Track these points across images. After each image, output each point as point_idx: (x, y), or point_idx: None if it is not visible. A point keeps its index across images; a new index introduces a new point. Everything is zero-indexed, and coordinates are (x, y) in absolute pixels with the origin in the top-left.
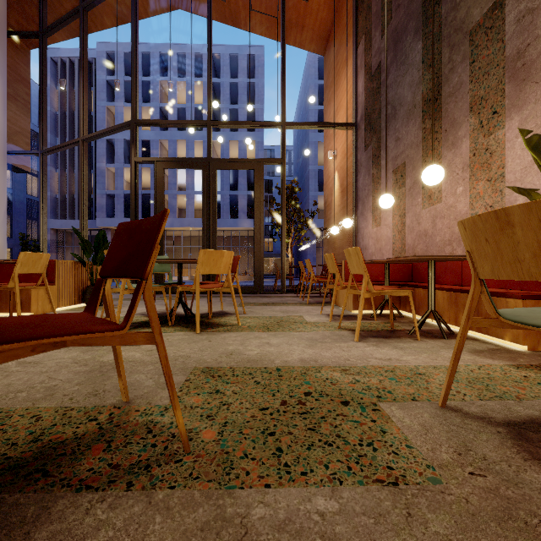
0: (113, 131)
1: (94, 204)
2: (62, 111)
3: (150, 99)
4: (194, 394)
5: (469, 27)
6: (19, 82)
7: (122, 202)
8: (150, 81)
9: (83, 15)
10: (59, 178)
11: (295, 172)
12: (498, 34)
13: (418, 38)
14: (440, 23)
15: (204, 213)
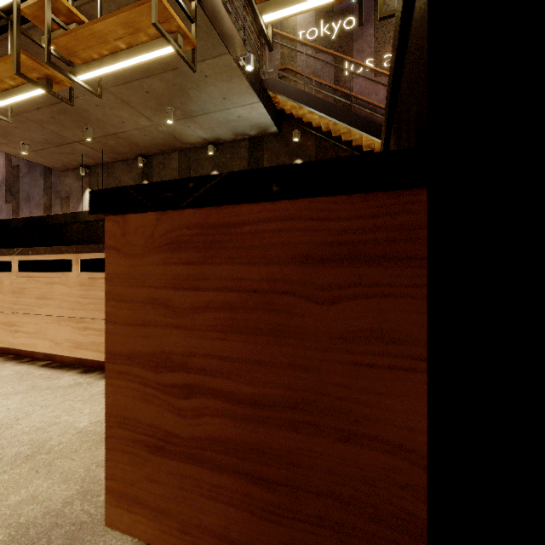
0: None
1: None
2: None
3: None
4: None
5: (61, 196)
6: None
7: None
8: None
9: None
10: None
11: None
12: (69, 206)
13: (43, 178)
14: (52, 183)
15: None
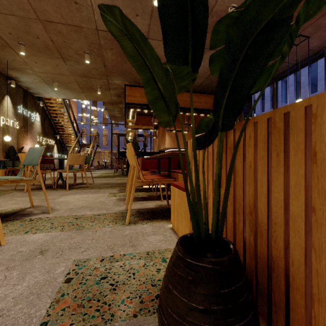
0: None
1: None
2: None
3: None
4: (6, 193)
5: None
6: None
7: None
8: None
9: None
10: None
11: None
12: None
13: None
14: None
15: None
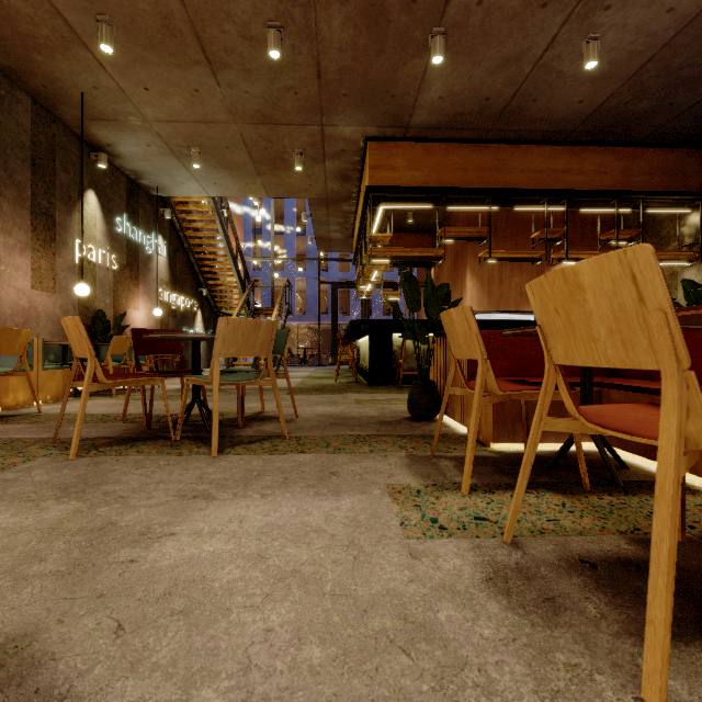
0: None
1: None
2: None
3: None
4: (8, 463)
5: None
6: None
7: None
8: None
9: None
10: None
11: None
12: None
13: None
14: None
15: None
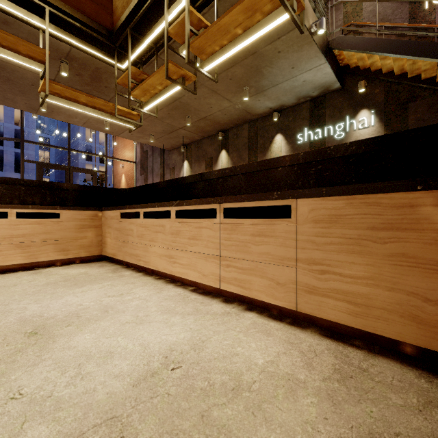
0: (1, 139)
1: None
2: None
3: None
4: None
5: (170, 167)
6: None
7: None
8: None
9: None
10: None
11: (58, 136)
12: (174, 174)
13: (159, 157)
14: (164, 159)
15: None
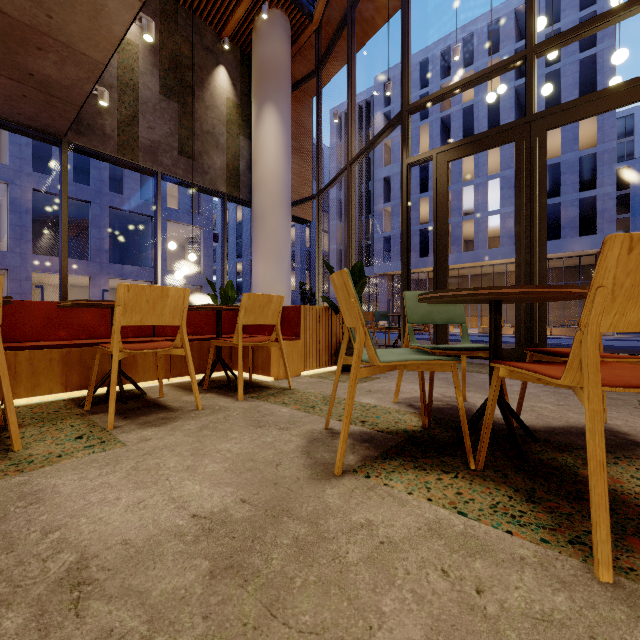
0: (380, 137)
1: (371, 250)
2: (345, 163)
3: (429, 113)
4: None
5: None
6: (303, 134)
7: (398, 243)
8: (429, 91)
9: (350, 16)
10: (343, 230)
11: None
12: None
13: None
14: None
15: (521, 217)
